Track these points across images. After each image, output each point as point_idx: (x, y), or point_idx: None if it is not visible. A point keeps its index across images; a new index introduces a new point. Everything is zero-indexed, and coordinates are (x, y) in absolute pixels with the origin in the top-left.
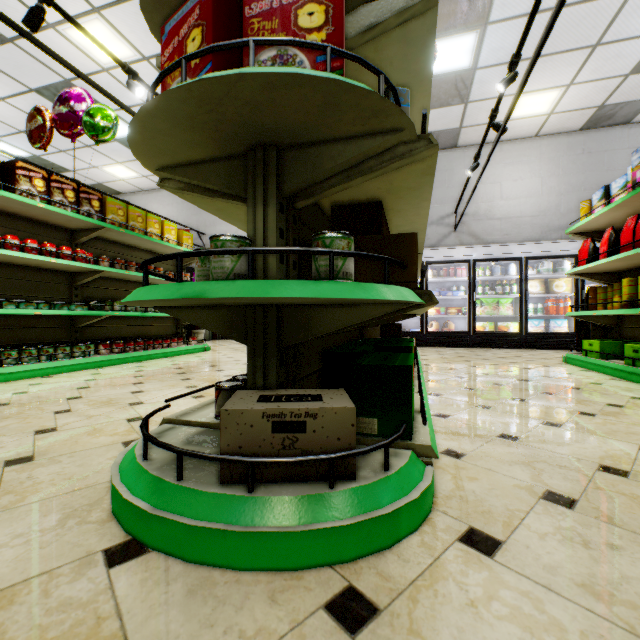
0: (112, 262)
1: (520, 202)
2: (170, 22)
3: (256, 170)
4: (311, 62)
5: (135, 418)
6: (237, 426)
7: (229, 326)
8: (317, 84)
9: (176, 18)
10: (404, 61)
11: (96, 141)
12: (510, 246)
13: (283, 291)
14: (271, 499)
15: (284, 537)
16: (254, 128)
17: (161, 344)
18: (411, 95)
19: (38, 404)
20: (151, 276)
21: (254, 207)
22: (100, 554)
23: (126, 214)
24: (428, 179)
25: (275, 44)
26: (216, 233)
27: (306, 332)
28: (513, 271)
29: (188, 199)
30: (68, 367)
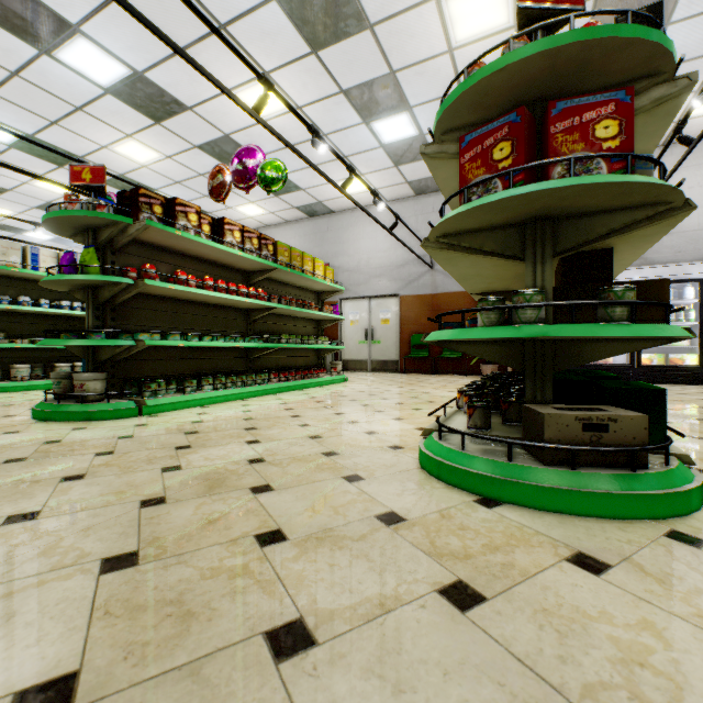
0: (281, 299)
1: (697, 213)
2: (471, 134)
3: (535, 237)
4: (606, 163)
5: (369, 432)
6: (556, 425)
7: (504, 356)
8: (625, 185)
9: (479, 132)
10: (641, 127)
11: (268, 191)
12: (686, 266)
13: (607, 332)
14: (593, 474)
15: (614, 497)
16: (546, 209)
17: (313, 374)
18: (636, 149)
19: (276, 419)
20: (307, 311)
21: (531, 265)
22: (472, 502)
23: (290, 255)
24: (667, 228)
25: (589, 158)
26: (338, 264)
27: (578, 361)
28: (690, 294)
29: (431, 253)
30: (255, 392)
